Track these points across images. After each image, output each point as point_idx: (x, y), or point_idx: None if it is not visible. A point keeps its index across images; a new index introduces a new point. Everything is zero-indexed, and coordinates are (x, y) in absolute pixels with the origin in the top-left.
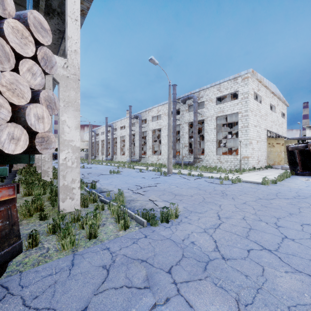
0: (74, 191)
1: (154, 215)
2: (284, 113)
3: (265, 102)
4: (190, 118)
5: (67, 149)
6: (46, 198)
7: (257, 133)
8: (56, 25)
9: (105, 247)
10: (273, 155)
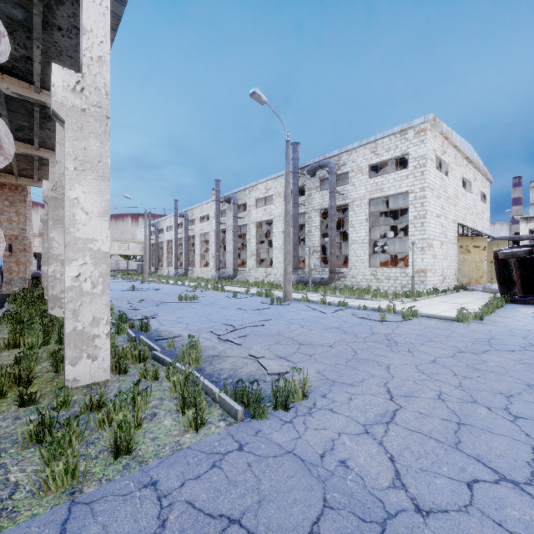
0: (97, 342)
1: (260, 396)
2: (485, 195)
3: (454, 174)
4: (324, 201)
5: (83, 258)
6: (47, 354)
7: (442, 228)
8: (71, 17)
9: (148, 478)
10: (469, 267)
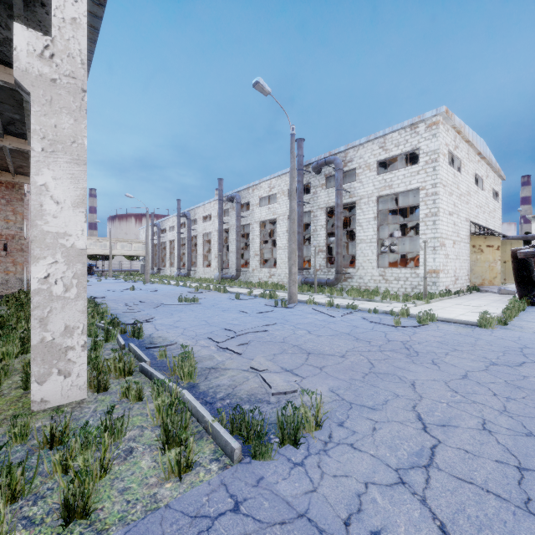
0: (70, 356)
1: (262, 428)
2: (497, 193)
3: (467, 170)
4: (329, 199)
5: (53, 256)
6: (21, 366)
7: (454, 227)
8: None
9: None
10: (481, 267)
